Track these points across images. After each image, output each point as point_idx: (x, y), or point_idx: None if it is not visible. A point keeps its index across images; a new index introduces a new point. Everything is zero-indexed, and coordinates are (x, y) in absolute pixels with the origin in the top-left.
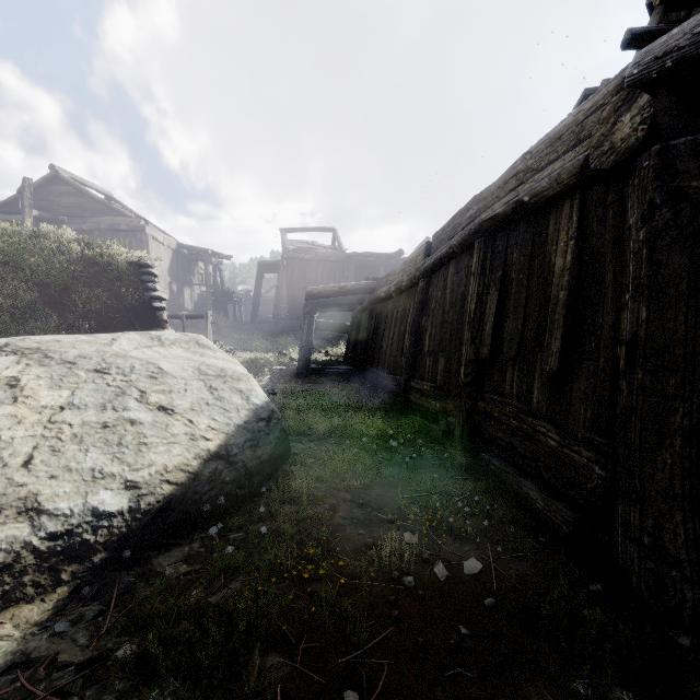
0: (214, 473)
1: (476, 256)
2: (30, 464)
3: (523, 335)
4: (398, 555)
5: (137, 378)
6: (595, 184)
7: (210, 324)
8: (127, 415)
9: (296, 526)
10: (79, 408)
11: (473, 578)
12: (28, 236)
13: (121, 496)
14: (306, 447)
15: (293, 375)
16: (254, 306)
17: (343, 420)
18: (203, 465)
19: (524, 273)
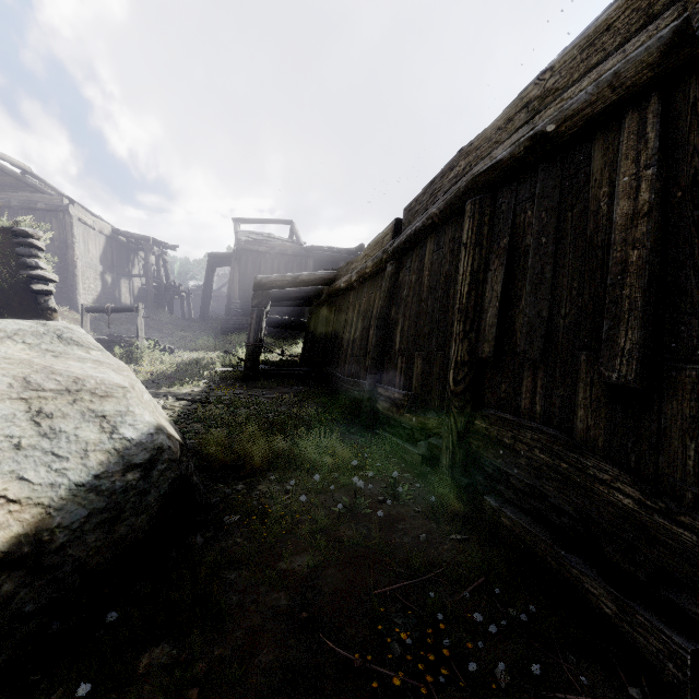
0: None
1: (468, 221)
2: None
3: (550, 324)
4: None
5: None
6: (692, 72)
7: (142, 318)
8: None
9: None
10: None
11: None
12: None
13: None
14: (231, 491)
15: (239, 378)
16: (203, 302)
17: (290, 443)
18: None
19: (549, 235)
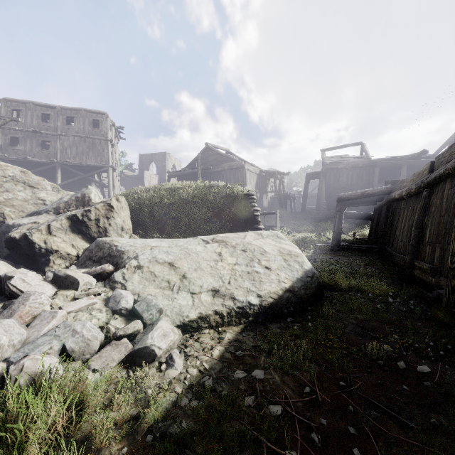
0: (288, 297)
1: None
2: (230, 283)
3: None
4: (377, 351)
5: (256, 254)
6: None
7: (278, 217)
8: (254, 269)
9: (325, 328)
10: (239, 265)
11: (421, 373)
12: (207, 187)
13: (256, 299)
14: (333, 294)
15: (328, 250)
16: (303, 202)
17: (358, 282)
18: (283, 293)
19: None
